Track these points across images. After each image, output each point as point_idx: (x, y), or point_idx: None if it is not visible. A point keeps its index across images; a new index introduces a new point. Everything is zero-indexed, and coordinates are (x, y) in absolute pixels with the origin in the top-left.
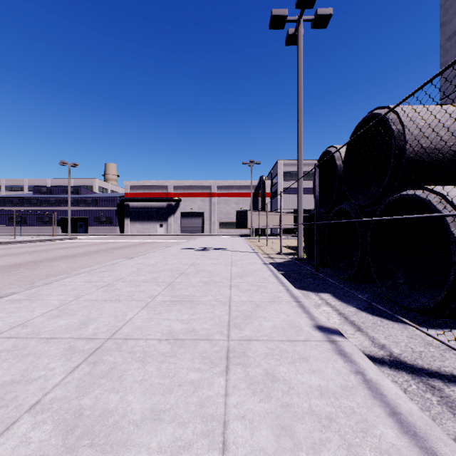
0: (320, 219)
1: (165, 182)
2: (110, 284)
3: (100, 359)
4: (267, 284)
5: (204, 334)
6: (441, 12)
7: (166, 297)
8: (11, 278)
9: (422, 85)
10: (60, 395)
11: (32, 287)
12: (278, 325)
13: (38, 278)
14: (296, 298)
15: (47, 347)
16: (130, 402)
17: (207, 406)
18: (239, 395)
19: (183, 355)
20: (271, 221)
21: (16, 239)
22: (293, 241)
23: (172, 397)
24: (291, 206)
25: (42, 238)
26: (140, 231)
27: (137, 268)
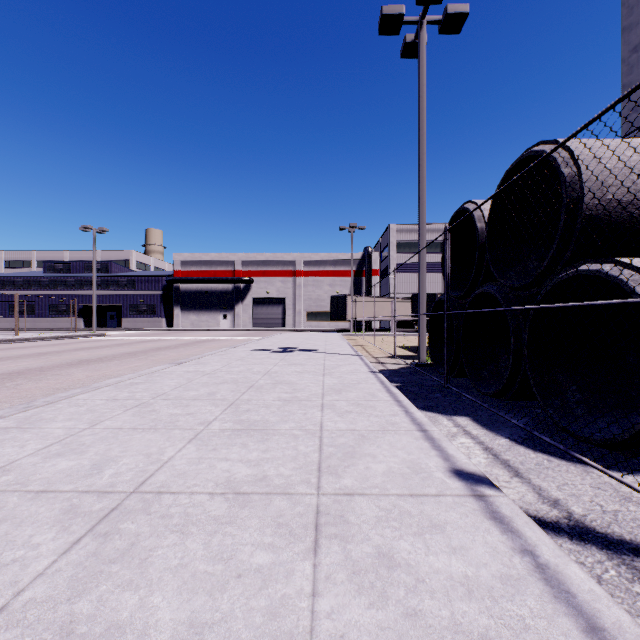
0: (452, 307)
1: (231, 256)
2: (145, 403)
3: (114, 528)
4: (376, 403)
5: (280, 484)
6: (623, 12)
7: (226, 423)
8: (3, 393)
9: (615, 102)
10: (41, 595)
11: (28, 408)
12: (394, 470)
13: (43, 393)
14: (419, 426)
15: (34, 507)
16: (156, 609)
17: (283, 616)
18: (336, 595)
19: (247, 520)
20: (380, 311)
21: (18, 336)
22: (412, 339)
23: (226, 599)
24: (407, 289)
25: (55, 334)
26: (195, 325)
27: (186, 379)
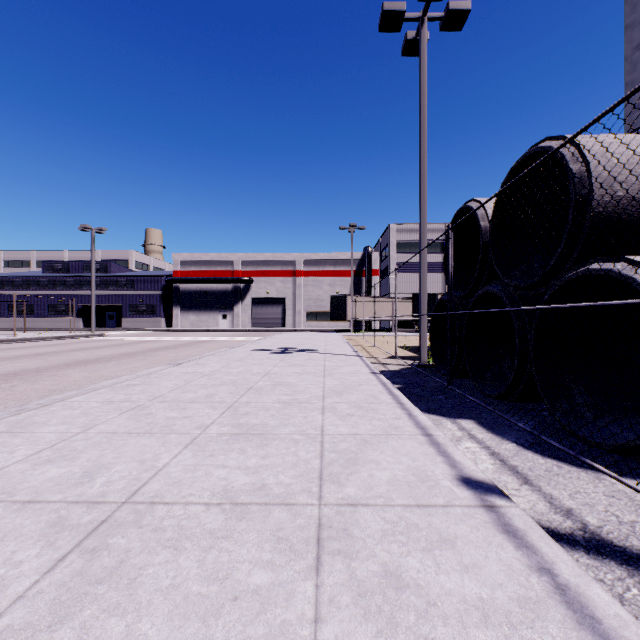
0: (454, 307)
1: (230, 256)
2: (141, 406)
3: (103, 543)
4: (378, 406)
5: (280, 494)
6: (626, 9)
7: (224, 427)
8: None
9: (629, 93)
10: (19, 622)
11: (20, 411)
12: (399, 478)
13: (38, 395)
14: (423, 430)
15: (19, 519)
16: (144, 638)
17: None
18: (340, 621)
19: (244, 534)
20: (380, 311)
21: (17, 336)
22: (412, 339)
23: (220, 626)
24: (408, 289)
25: (54, 334)
26: (195, 325)
27: (184, 381)
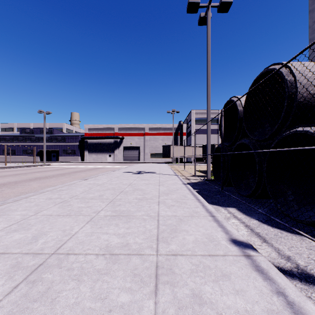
0: (224, 150)
1: (113, 125)
2: (66, 201)
3: (39, 277)
4: (187, 201)
5: (136, 248)
6: (310, 2)
7: (107, 212)
8: None
9: None
10: None
11: (3, 203)
12: (199, 239)
13: (14, 195)
14: (210, 213)
15: None
16: None
17: None
18: None
19: (116, 272)
20: (187, 153)
21: (6, 165)
22: (203, 167)
23: None
24: (200, 142)
25: (25, 164)
26: (95, 160)
27: (88, 188)
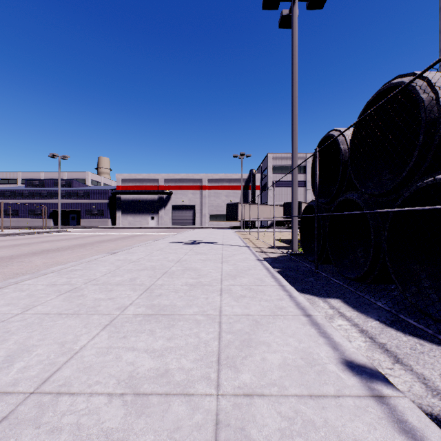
0: (319, 210)
1: (156, 175)
2: (77, 288)
3: None
4: (265, 288)
5: (181, 381)
6: None
7: (139, 308)
8: None
9: None
10: None
11: None
12: (289, 361)
13: (4, 277)
14: (303, 310)
15: None
16: None
17: None
18: None
19: (141, 436)
20: (261, 214)
21: (3, 232)
22: (284, 234)
23: None
24: (280, 199)
25: (31, 230)
26: (132, 224)
27: (115, 266)
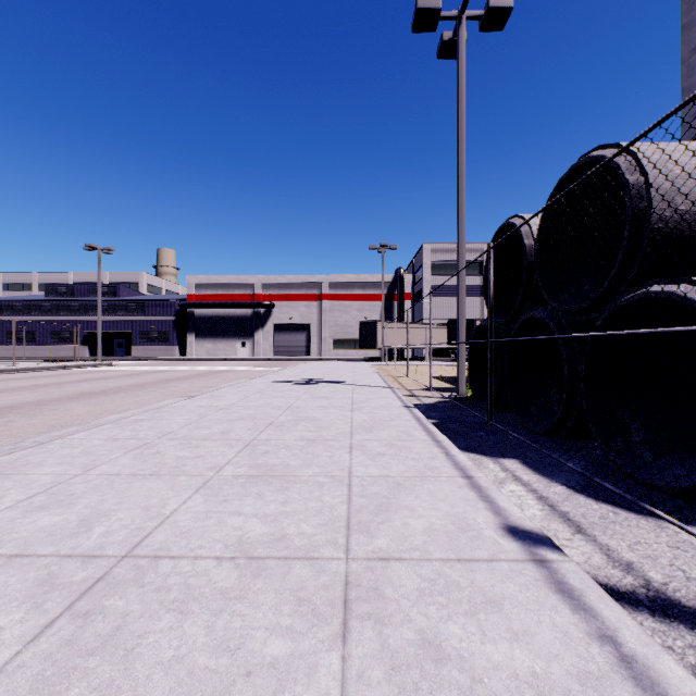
0: (495, 334)
1: (250, 278)
2: (149, 444)
3: (98, 605)
4: (412, 444)
5: (302, 546)
6: (683, 8)
7: (240, 468)
8: None
9: (695, 93)
10: None
11: (14, 450)
12: (437, 527)
13: (36, 431)
14: (463, 471)
15: (4, 576)
16: None
17: None
18: None
19: (260, 594)
20: (414, 338)
21: (16, 366)
22: (448, 369)
23: None
24: (443, 314)
25: (57, 364)
26: (211, 354)
27: (197, 415)
